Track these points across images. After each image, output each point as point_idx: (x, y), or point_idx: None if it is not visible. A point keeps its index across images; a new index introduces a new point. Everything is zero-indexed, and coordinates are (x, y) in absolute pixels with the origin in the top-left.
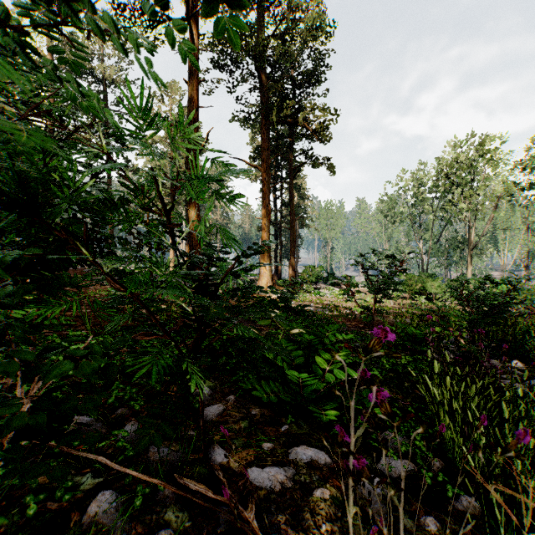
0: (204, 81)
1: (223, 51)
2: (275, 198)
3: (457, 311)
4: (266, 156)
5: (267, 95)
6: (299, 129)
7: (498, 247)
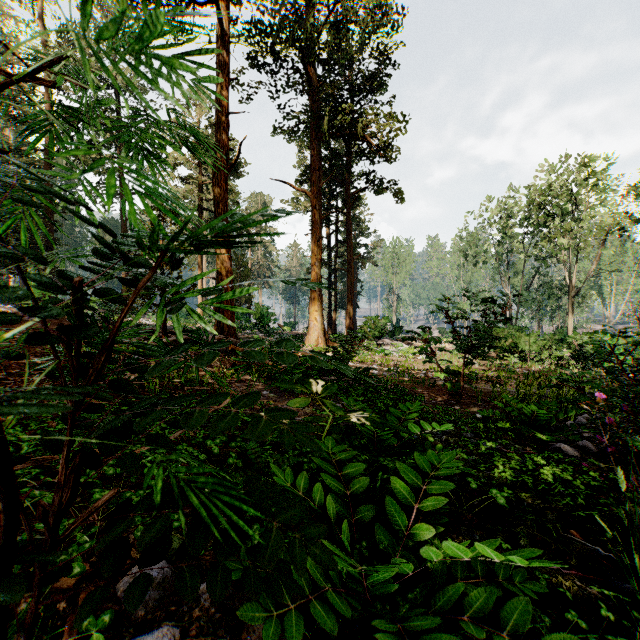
0: (238, 83)
1: (261, 42)
2: (329, 233)
3: (566, 375)
4: (316, 178)
5: (317, 101)
6: (359, 144)
7: (603, 294)
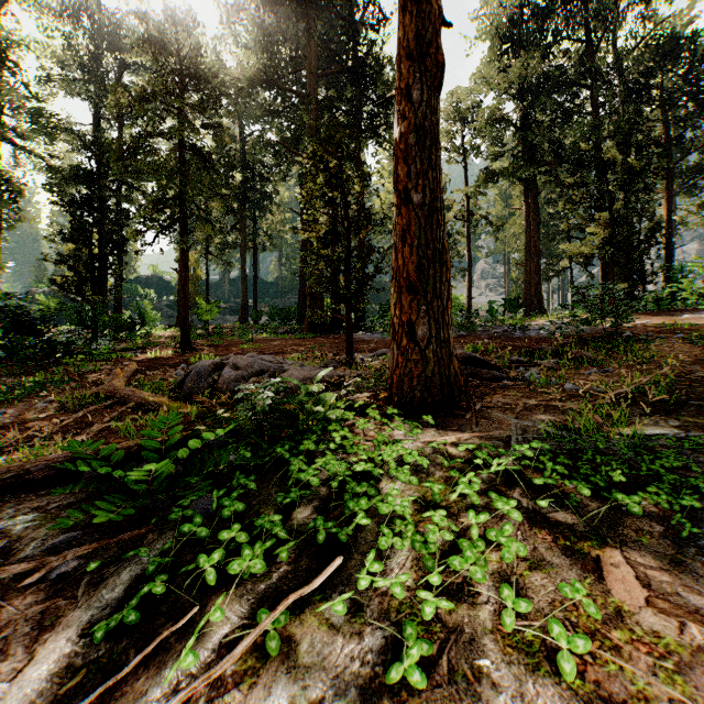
0: None
1: None
2: None
3: None
4: None
5: None
6: None
7: None
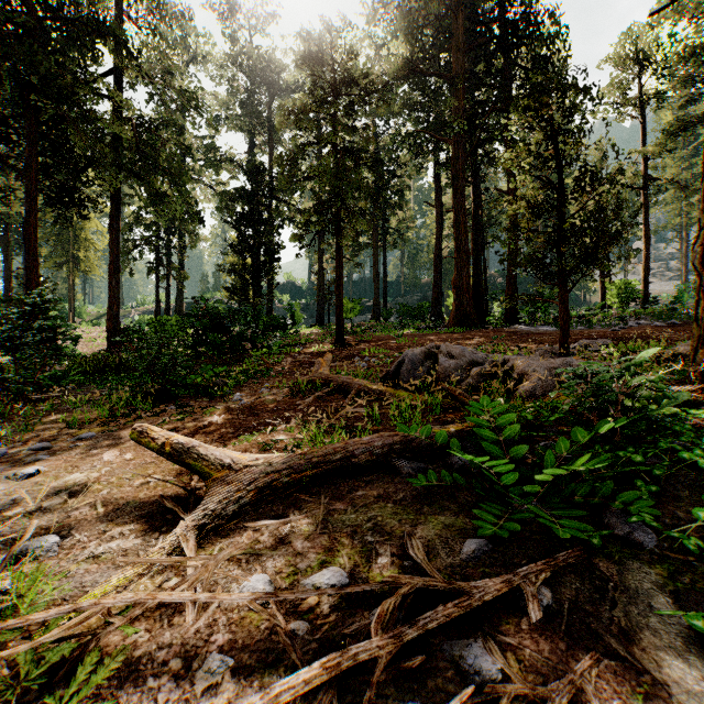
0: None
1: None
2: None
3: None
4: None
5: None
6: None
7: None
